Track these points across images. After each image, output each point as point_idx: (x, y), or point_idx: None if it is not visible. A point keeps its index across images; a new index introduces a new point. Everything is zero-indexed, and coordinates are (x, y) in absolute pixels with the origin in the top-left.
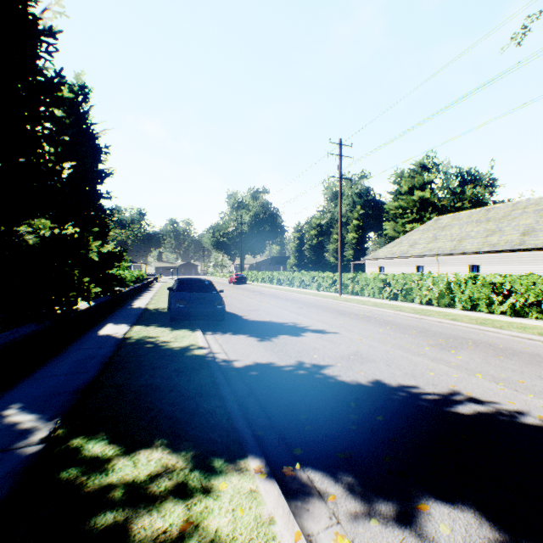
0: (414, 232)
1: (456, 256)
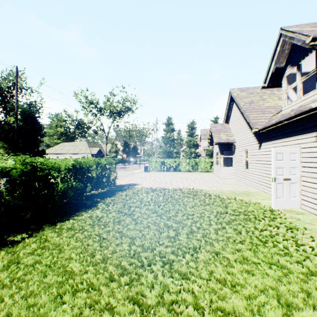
0: (57, 146)
1: (67, 154)
